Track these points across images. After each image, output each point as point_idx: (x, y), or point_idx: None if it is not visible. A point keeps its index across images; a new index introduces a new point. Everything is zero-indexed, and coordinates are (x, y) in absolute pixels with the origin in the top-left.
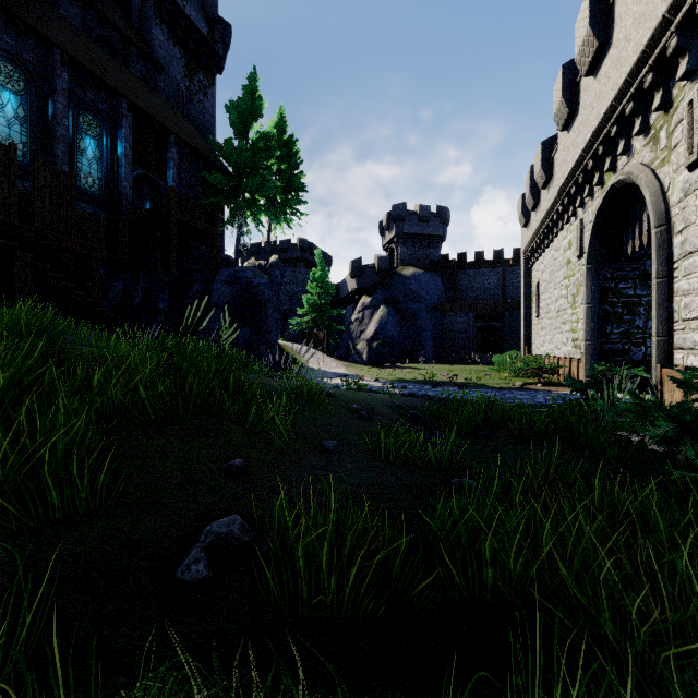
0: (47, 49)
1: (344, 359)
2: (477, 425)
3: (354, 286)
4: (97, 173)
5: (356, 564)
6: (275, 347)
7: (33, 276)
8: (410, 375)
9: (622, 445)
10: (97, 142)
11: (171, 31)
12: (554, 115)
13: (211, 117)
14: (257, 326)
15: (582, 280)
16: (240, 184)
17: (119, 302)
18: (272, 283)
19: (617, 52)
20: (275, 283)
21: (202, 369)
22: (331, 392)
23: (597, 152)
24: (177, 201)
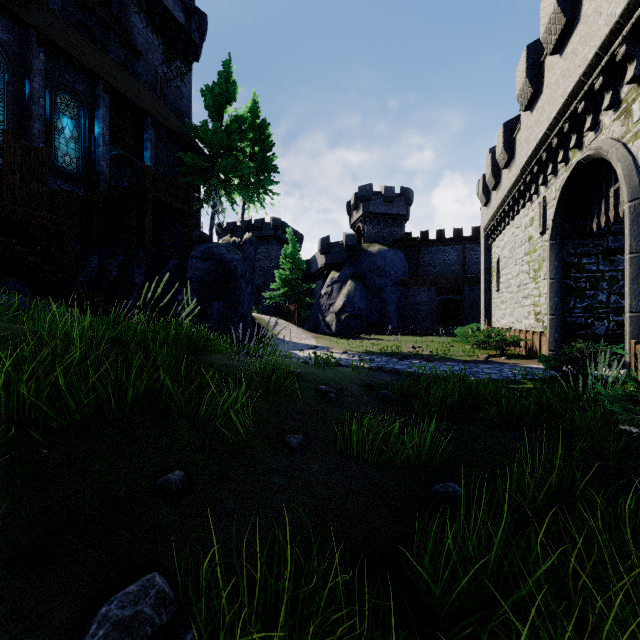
0: (24, 30)
1: (314, 330)
2: (451, 407)
3: (324, 262)
4: (75, 153)
5: None
6: (248, 320)
7: None
8: (377, 347)
9: (614, 433)
10: (75, 122)
11: (150, 19)
12: (517, 95)
13: (188, 102)
14: (231, 300)
15: (545, 256)
16: (215, 165)
17: (95, 277)
18: (245, 258)
19: (586, 27)
20: (248, 258)
21: (152, 352)
22: (298, 371)
23: (562, 129)
24: (152, 179)
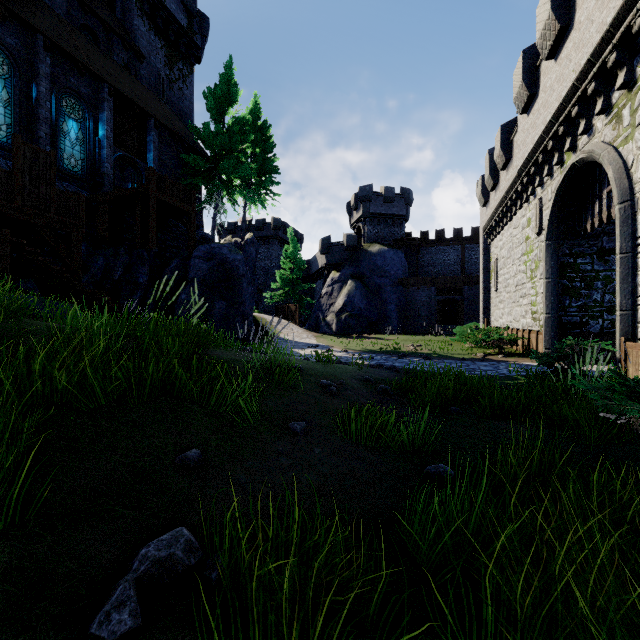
0: (31, 35)
1: (314, 330)
2: (446, 400)
3: (324, 262)
4: (80, 155)
5: (324, 608)
6: (249, 319)
7: (11, 251)
8: (377, 346)
9: (598, 423)
10: (80, 125)
11: (152, 22)
12: (514, 98)
13: (190, 103)
14: (233, 299)
15: (541, 256)
16: (217, 166)
17: (100, 277)
18: (247, 258)
19: (579, 34)
20: (250, 258)
21: (165, 345)
22: (300, 366)
23: (557, 132)
24: (156, 181)
